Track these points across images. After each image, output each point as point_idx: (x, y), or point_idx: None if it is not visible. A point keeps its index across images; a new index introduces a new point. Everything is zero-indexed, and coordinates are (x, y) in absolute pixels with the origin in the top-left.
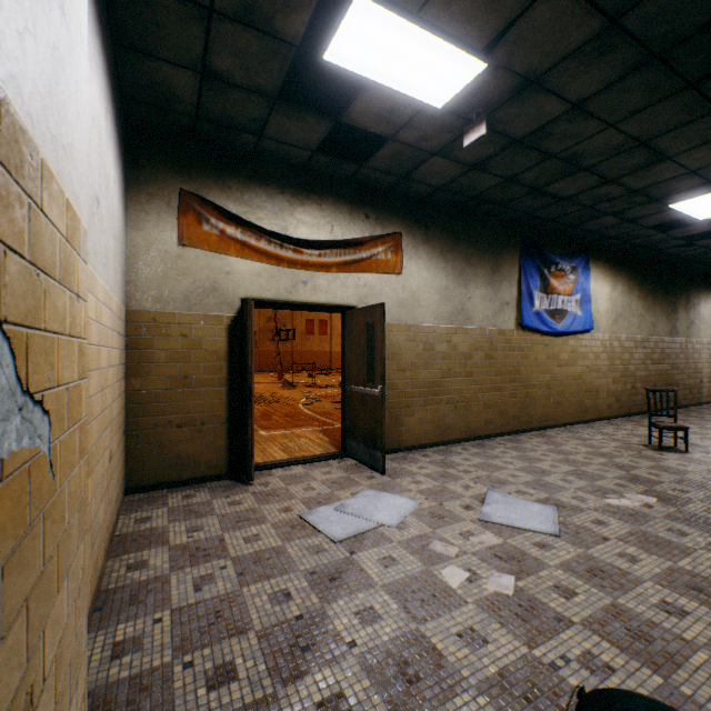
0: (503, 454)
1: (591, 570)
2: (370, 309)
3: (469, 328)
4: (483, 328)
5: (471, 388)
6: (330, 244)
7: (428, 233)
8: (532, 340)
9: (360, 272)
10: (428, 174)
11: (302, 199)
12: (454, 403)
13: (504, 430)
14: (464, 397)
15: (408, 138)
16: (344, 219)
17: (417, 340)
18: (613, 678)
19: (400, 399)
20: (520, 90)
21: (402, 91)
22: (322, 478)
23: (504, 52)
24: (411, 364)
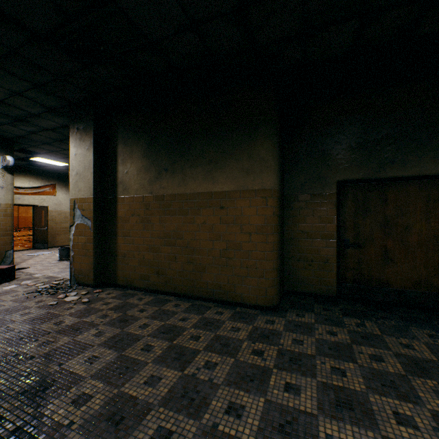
0: None
1: None
2: (44, 207)
3: None
4: None
5: None
6: (29, 188)
7: (66, 184)
8: None
9: (40, 195)
10: (64, 171)
11: (19, 174)
12: None
13: None
14: None
15: (55, 167)
16: (35, 180)
17: (62, 215)
18: None
19: (56, 232)
20: None
21: (51, 163)
22: (27, 252)
23: None
24: (60, 222)
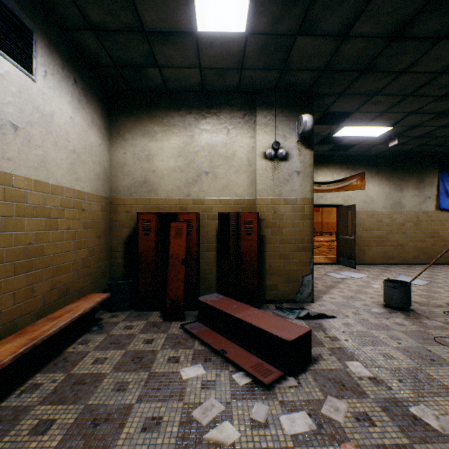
0: (419, 270)
1: (427, 290)
2: (349, 206)
3: (403, 211)
4: (412, 211)
5: (404, 239)
6: (331, 182)
7: (378, 170)
8: (448, 216)
9: (344, 191)
10: (376, 149)
11: (320, 166)
12: (394, 246)
13: (427, 262)
14: (400, 243)
15: (365, 143)
16: (337, 171)
17: (372, 217)
18: (413, 298)
19: (363, 242)
20: (411, 128)
21: (361, 136)
22: (329, 268)
23: (399, 125)
24: (369, 228)
